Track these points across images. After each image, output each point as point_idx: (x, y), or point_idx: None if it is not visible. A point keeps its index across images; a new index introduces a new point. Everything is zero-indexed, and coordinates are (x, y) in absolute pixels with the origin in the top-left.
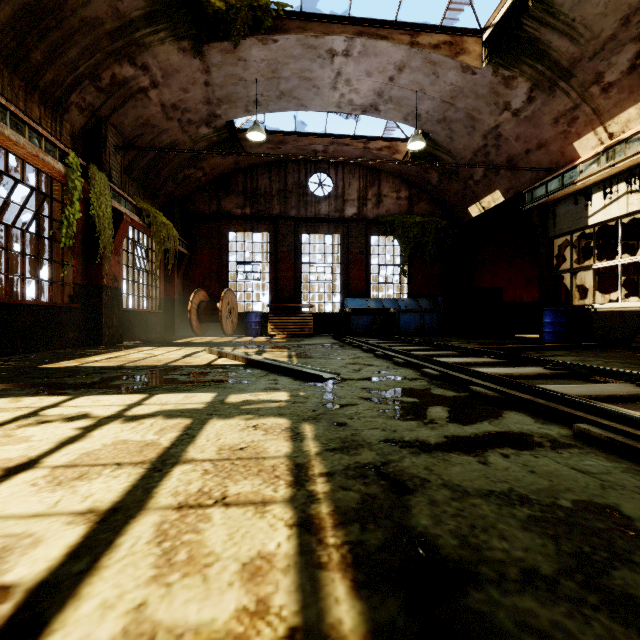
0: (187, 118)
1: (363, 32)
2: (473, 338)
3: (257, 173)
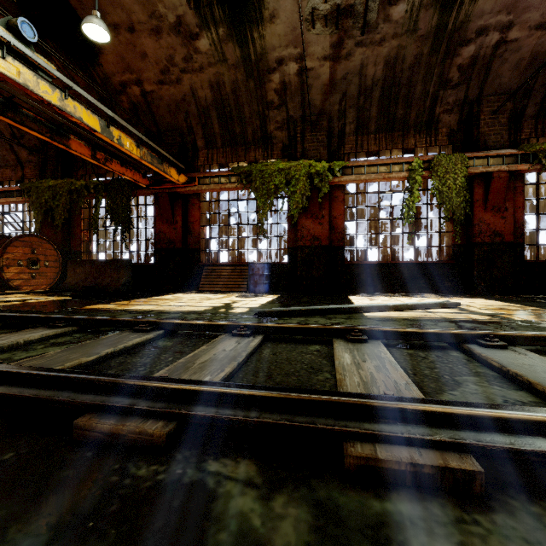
0: None
1: None
2: None
3: None
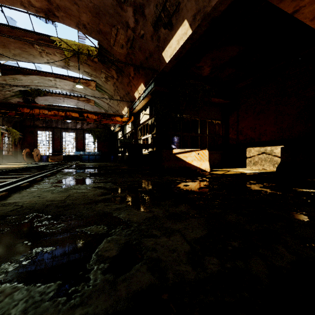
0: None
1: (66, 97)
2: None
3: None
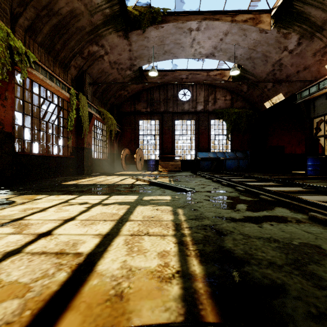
0: (120, 67)
1: (206, 18)
2: (266, 173)
3: (153, 91)
